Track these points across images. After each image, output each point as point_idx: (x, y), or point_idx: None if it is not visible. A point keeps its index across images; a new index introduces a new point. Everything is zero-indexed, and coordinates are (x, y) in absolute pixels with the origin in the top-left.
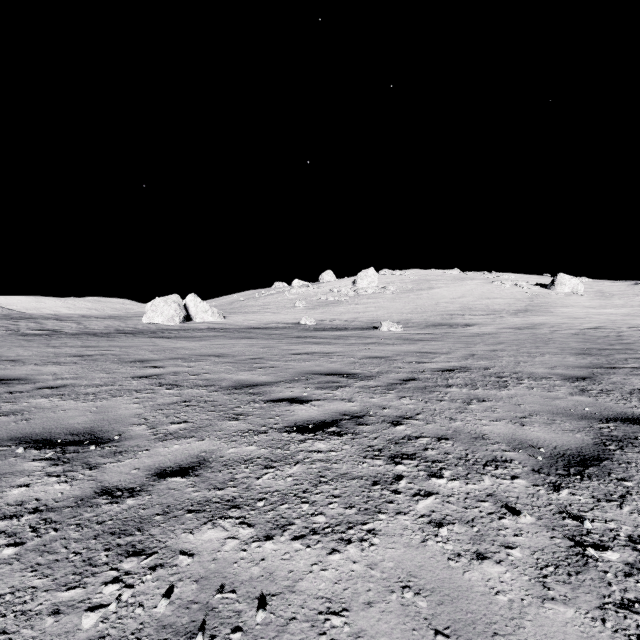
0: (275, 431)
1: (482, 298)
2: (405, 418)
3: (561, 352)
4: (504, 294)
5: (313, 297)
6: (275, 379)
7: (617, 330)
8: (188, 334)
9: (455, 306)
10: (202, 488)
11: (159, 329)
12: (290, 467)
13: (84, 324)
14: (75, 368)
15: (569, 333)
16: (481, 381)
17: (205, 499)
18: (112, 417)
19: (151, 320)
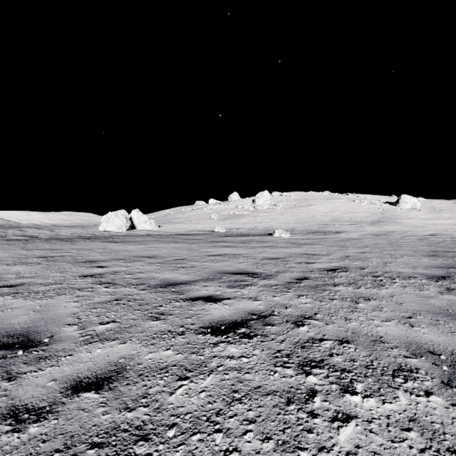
0: (191, 332)
1: (347, 212)
2: (306, 318)
3: (415, 254)
4: (362, 209)
5: (224, 211)
6: (194, 278)
7: (450, 236)
8: (131, 239)
9: (327, 218)
10: (113, 408)
11: (110, 235)
12: (204, 378)
13: (56, 231)
14: (37, 268)
15: (415, 238)
16: (361, 280)
17: (113, 425)
18: (50, 316)
19: (105, 228)
